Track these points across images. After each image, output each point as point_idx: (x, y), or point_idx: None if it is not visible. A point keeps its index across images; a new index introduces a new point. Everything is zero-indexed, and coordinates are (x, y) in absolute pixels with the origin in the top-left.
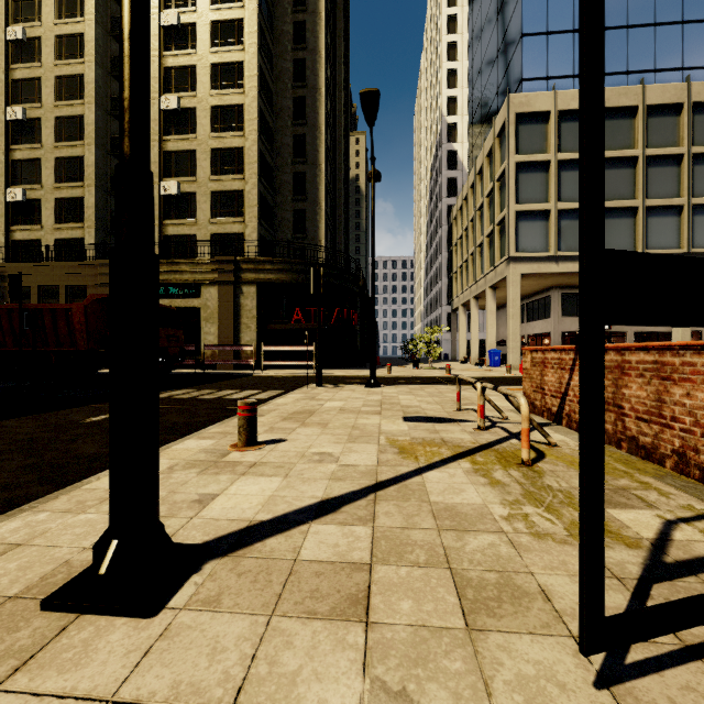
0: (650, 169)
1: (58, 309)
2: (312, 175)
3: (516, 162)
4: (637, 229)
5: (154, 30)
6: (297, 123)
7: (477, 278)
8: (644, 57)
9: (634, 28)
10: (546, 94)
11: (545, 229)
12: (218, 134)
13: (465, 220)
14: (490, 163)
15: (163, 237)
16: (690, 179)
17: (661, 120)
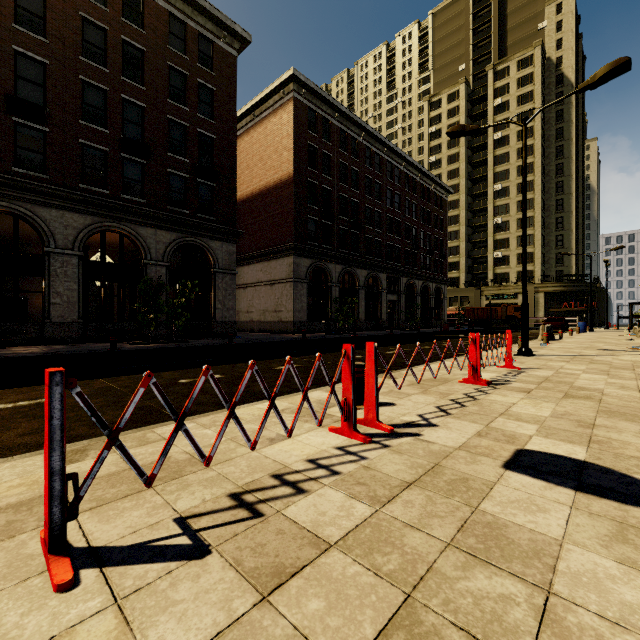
0: None
1: (493, 308)
2: (567, 235)
3: None
4: None
5: (490, 193)
6: (558, 212)
7: None
8: None
9: None
10: None
11: None
12: (520, 230)
13: None
14: None
15: (494, 274)
16: None
17: None
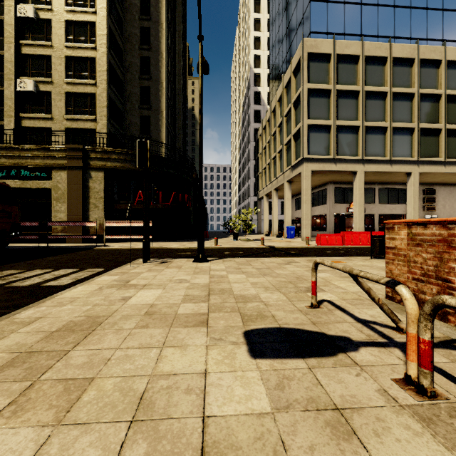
0: (394, 102)
1: None
2: (156, 89)
3: (308, 88)
4: (386, 142)
5: None
6: (143, 48)
7: (278, 175)
8: (388, 27)
9: (382, 6)
10: (328, 41)
11: (327, 139)
12: (72, 44)
13: (268, 135)
14: (287, 92)
15: (20, 127)
16: (419, 110)
17: (401, 69)
